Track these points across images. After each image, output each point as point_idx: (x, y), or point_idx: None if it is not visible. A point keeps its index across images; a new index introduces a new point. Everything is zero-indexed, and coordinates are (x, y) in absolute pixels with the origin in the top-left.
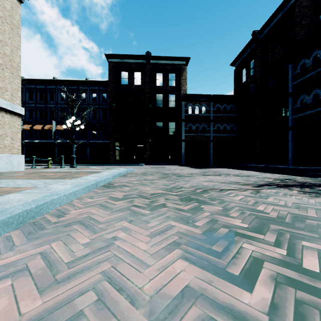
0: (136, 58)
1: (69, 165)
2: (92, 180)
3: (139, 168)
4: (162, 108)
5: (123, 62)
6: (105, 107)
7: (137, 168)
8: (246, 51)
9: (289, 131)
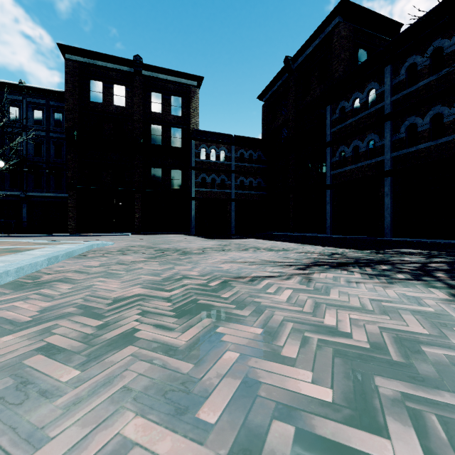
0: (117, 63)
1: None
2: None
3: (120, 240)
4: (161, 146)
5: (93, 64)
6: (60, 136)
7: (115, 240)
8: (277, 82)
9: (327, 191)
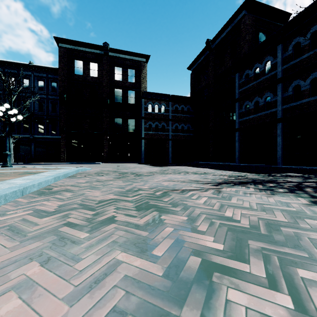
0: (92, 48)
1: None
2: (17, 185)
3: (95, 166)
4: (121, 103)
5: (76, 49)
6: (55, 98)
7: (92, 167)
8: (201, 57)
9: (236, 132)
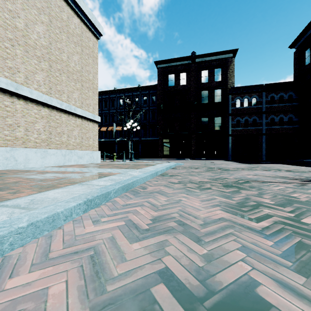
0: (182, 60)
1: (126, 159)
2: (153, 170)
3: (185, 162)
4: (207, 104)
5: (169, 66)
6: (154, 108)
7: (183, 162)
8: (310, 28)
9: None
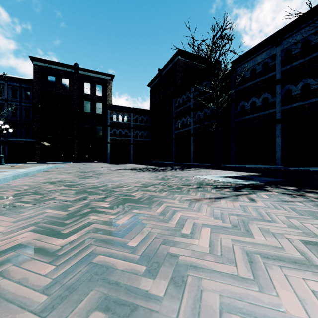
0: (64, 66)
1: None
2: (37, 169)
3: (67, 165)
4: (89, 113)
5: (50, 67)
6: (28, 105)
7: (64, 165)
8: (156, 79)
9: (173, 141)
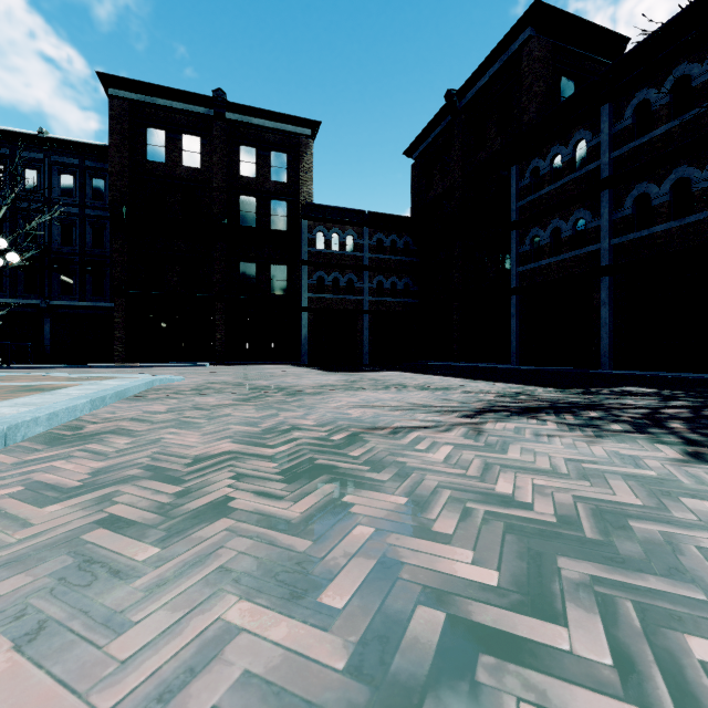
0: (189, 101)
1: None
2: None
3: (193, 373)
4: (255, 229)
5: (151, 104)
6: (101, 215)
7: (186, 373)
8: (435, 129)
9: (511, 297)
